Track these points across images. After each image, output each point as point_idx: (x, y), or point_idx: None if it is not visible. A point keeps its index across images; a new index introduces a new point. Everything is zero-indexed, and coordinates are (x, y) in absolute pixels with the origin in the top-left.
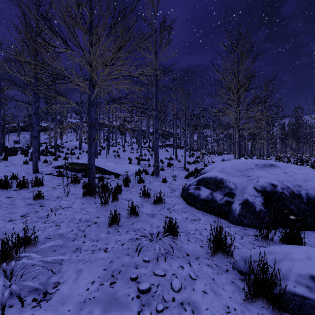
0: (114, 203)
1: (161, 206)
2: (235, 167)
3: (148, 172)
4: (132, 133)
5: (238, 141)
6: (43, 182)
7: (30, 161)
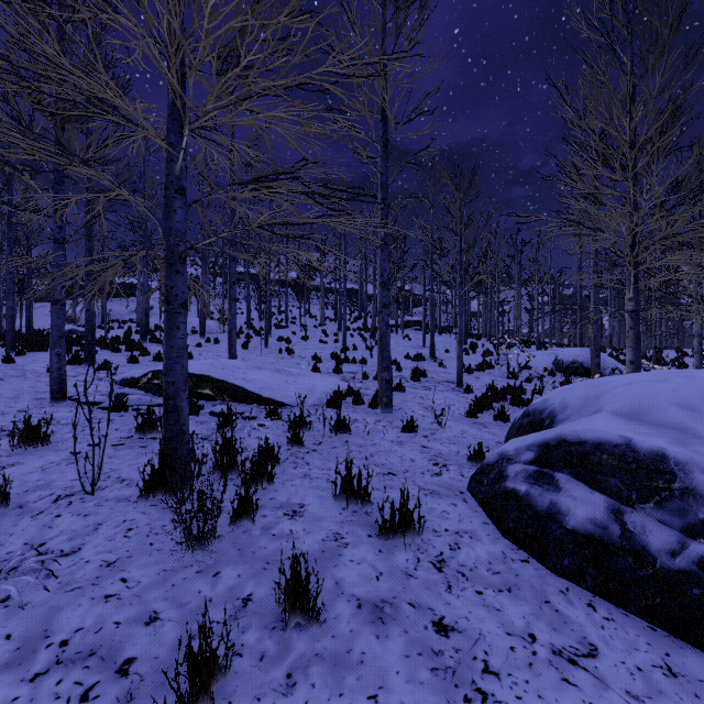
0: (242, 526)
1: (408, 546)
2: (697, 404)
3: (363, 396)
4: (326, 296)
5: (633, 309)
6: (57, 431)
7: (69, 366)
